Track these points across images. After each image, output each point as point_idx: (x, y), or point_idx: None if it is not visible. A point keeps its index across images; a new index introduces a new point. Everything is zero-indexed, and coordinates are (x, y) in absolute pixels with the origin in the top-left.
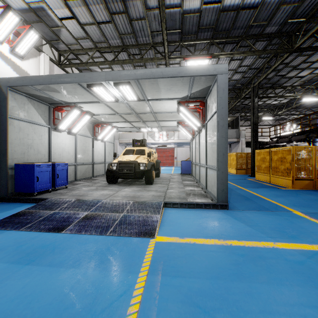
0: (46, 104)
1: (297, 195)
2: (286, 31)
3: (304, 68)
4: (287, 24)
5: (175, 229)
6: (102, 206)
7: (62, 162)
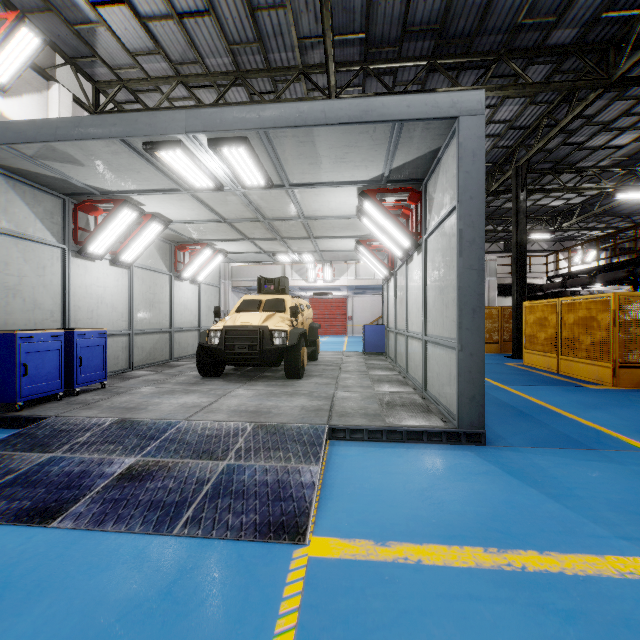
0: (57, 195)
1: (631, 403)
2: (596, 41)
3: (624, 127)
4: (600, 24)
5: (361, 511)
6: (176, 441)
7: (92, 329)
